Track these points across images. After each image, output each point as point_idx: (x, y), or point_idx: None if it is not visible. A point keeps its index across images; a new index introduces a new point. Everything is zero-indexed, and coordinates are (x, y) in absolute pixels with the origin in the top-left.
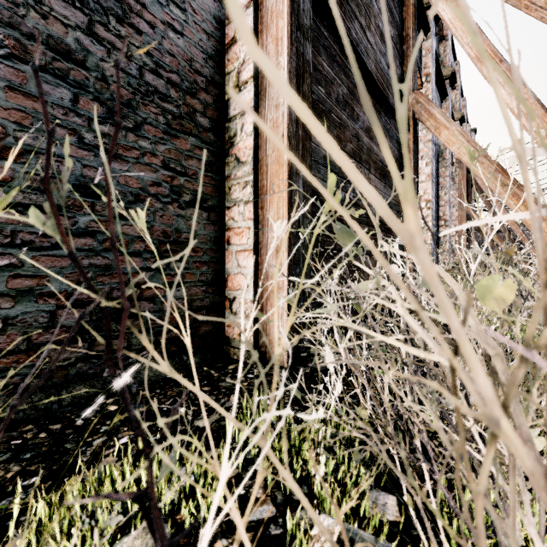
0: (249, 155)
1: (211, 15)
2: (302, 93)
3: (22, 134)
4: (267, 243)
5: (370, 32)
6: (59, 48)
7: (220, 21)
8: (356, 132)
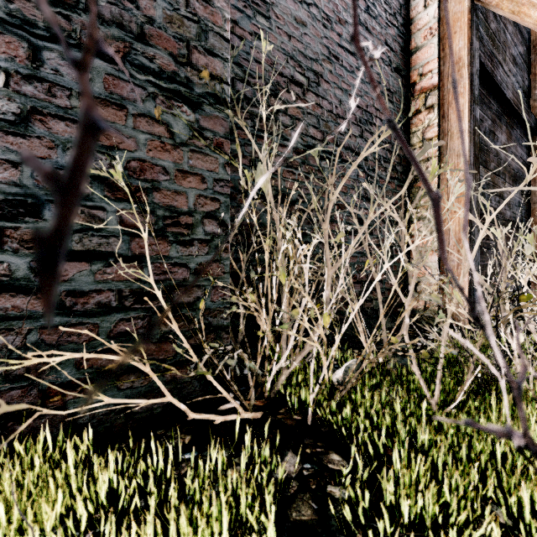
0: (434, 187)
1: (403, 98)
2: (475, 143)
3: (344, 197)
4: (448, 245)
5: (505, 62)
6: (354, 149)
7: (407, 99)
8: (496, 151)
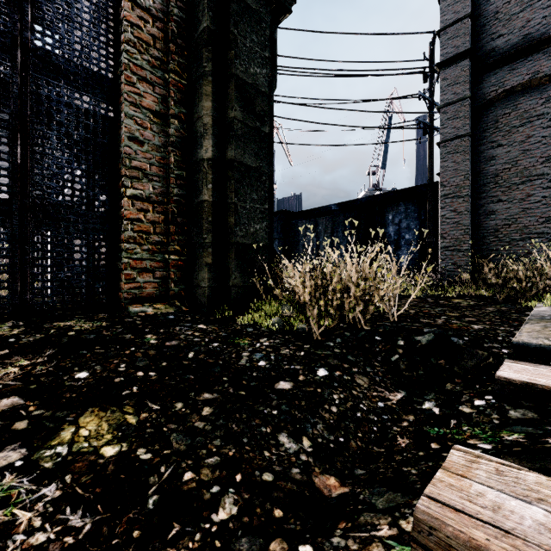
0: None
1: None
2: None
3: (532, 249)
4: None
5: None
6: (538, 233)
7: None
8: None
